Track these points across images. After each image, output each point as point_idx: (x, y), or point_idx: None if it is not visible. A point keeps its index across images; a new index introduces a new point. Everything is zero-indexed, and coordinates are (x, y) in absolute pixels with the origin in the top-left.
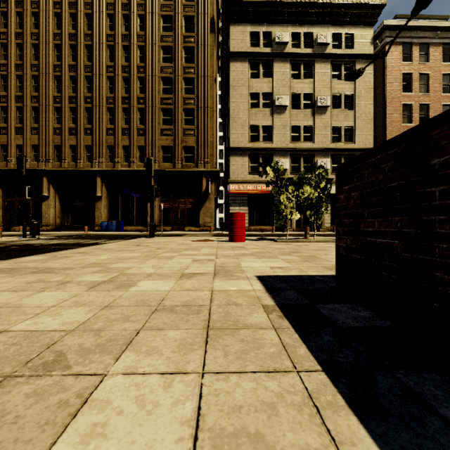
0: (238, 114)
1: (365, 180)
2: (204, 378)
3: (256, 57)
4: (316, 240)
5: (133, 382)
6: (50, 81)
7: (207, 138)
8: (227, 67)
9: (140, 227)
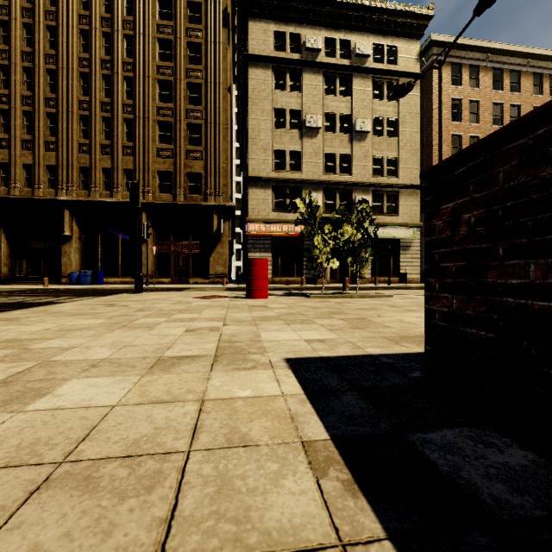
0: (258, 134)
1: (501, 184)
2: None
3: (282, 64)
4: (360, 295)
5: None
6: None
7: (219, 163)
8: (245, 74)
9: (127, 279)
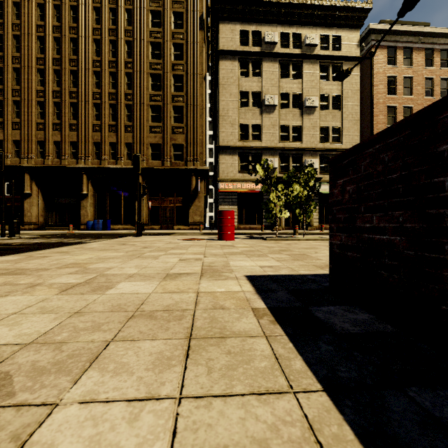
0: (227, 112)
1: (362, 172)
2: (181, 406)
3: (246, 56)
4: (306, 238)
5: (91, 415)
6: (32, 75)
7: (197, 136)
8: (217, 65)
9: (127, 226)
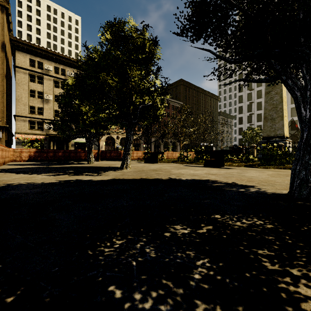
0: (21, 98)
1: None
2: None
3: (34, 72)
4: None
5: None
6: None
7: None
8: (15, 70)
9: None
